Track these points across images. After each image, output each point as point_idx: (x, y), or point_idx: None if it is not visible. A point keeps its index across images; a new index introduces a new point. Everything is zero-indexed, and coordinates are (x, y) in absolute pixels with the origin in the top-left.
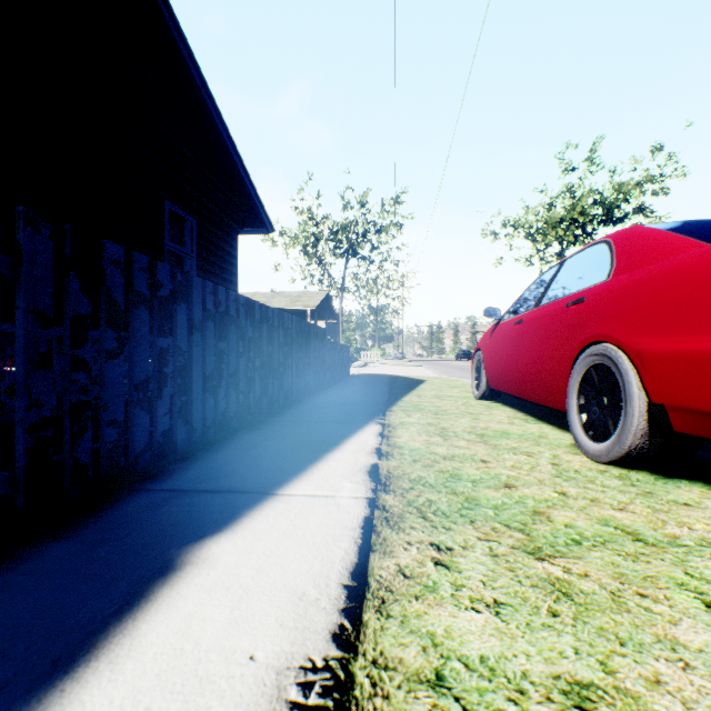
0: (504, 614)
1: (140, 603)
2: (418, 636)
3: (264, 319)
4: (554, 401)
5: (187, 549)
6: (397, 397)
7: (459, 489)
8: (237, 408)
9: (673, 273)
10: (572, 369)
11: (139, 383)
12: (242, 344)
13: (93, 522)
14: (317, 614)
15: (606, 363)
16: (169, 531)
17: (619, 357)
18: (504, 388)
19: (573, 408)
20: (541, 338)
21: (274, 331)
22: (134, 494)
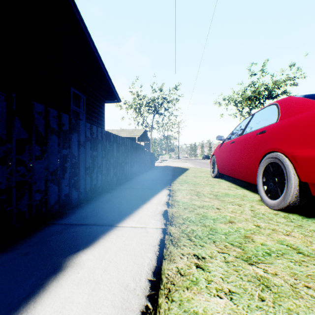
0: (235, 300)
1: (39, 291)
2: (188, 314)
3: (115, 141)
4: (250, 179)
5: (69, 257)
6: (176, 176)
7: (207, 223)
8: (102, 182)
9: (312, 118)
10: (259, 164)
11: (52, 171)
12: (104, 153)
13: (25, 242)
14: (133, 299)
15: (276, 162)
16: (62, 247)
17: (283, 159)
18: (226, 172)
19: (260, 183)
20: (244, 149)
21: (120, 146)
22: (48, 226)
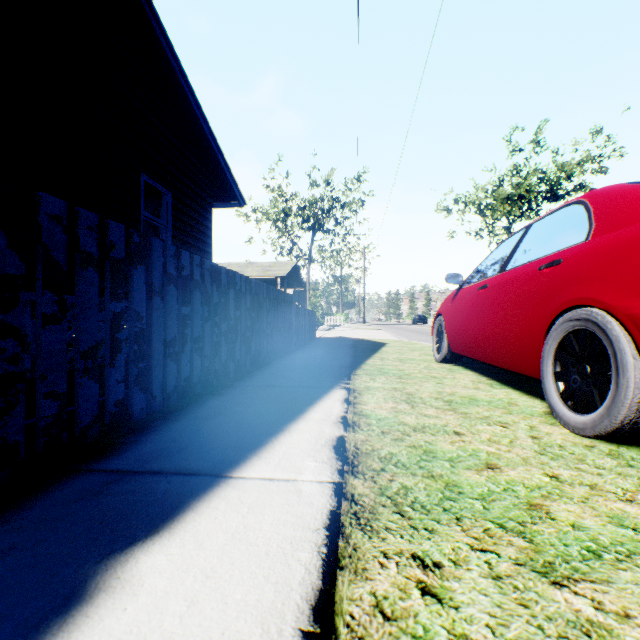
0: None
1: None
2: None
3: (231, 284)
4: (524, 367)
5: (107, 563)
6: (360, 360)
7: (436, 471)
8: (202, 373)
9: None
10: (547, 334)
11: (86, 351)
12: (207, 309)
13: (8, 519)
14: None
15: (590, 329)
16: (94, 533)
17: (607, 322)
18: (467, 352)
19: (549, 375)
20: (509, 302)
21: (242, 296)
22: (71, 477)
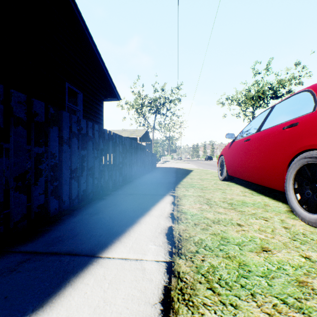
0: None
1: None
2: None
3: (110, 139)
4: (273, 184)
5: None
6: (180, 179)
7: (231, 253)
8: (93, 187)
9: None
10: (289, 166)
11: (17, 176)
12: (97, 152)
13: None
14: None
15: None
16: None
17: None
18: (238, 175)
19: (290, 190)
20: (264, 148)
21: (116, 145)
22: None
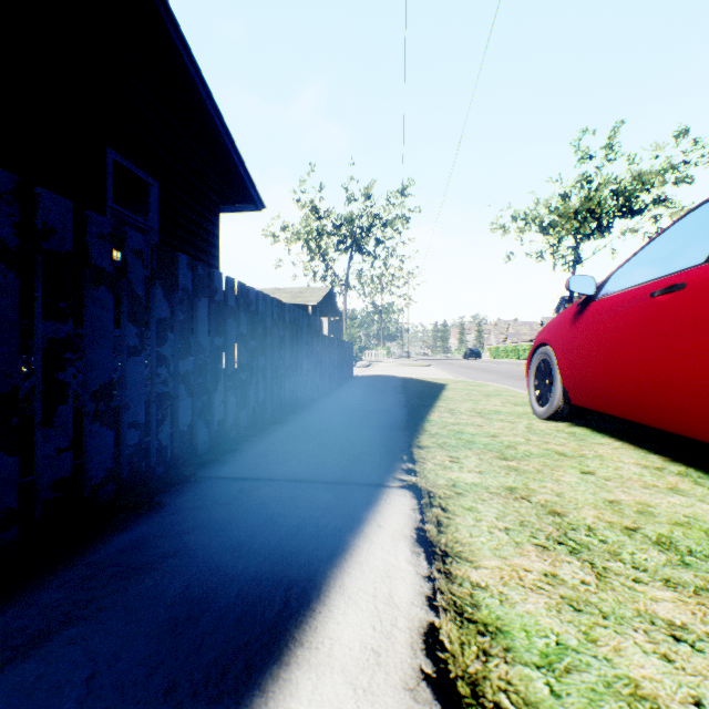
0: None
1: None
2: None
3: (203, 290)
4: None
5: None
6: (420, 413)
7: None
8: (121, 458)
9: None
10: None
11: None
12: (137, 331)
13: None
14: None
15: None
16: None
17: None
18: (618, 409)
19: None
20: None
21: (228, 313)
22: None
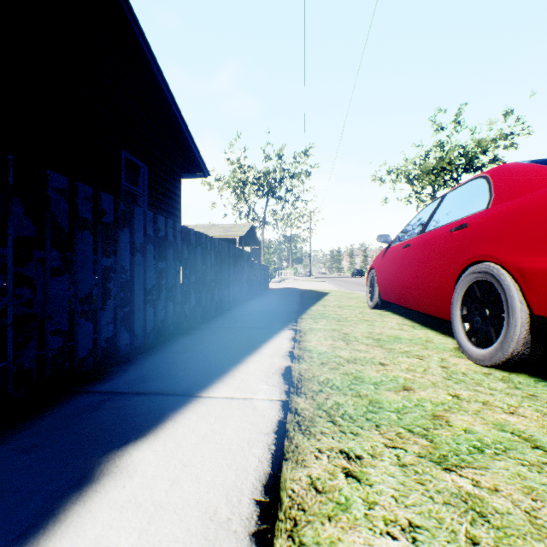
0: (422, 542)
1: (47, 525)
2: None
3: (198, 243)
4: (439, 311)
5: (108, 457)
6: (306, 306)
7: (363, 391)
8: (174, 316)
9: None
10: (456, 284)
11: (83, 297)
12: (179, 264)
13: (28, 426)
14: (226, 541)
15: (488, 280)
16: (96, 436)
17: (501, 274)
18: (394, 300)
19: (457, 317)
20: (427, 258)
21: (207, 253)
22: (73, 397)
